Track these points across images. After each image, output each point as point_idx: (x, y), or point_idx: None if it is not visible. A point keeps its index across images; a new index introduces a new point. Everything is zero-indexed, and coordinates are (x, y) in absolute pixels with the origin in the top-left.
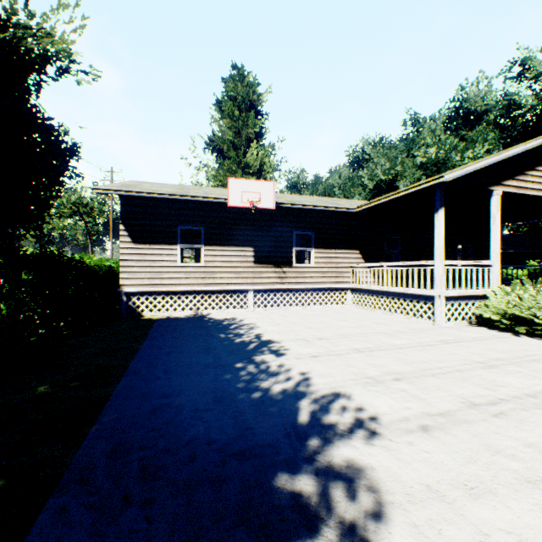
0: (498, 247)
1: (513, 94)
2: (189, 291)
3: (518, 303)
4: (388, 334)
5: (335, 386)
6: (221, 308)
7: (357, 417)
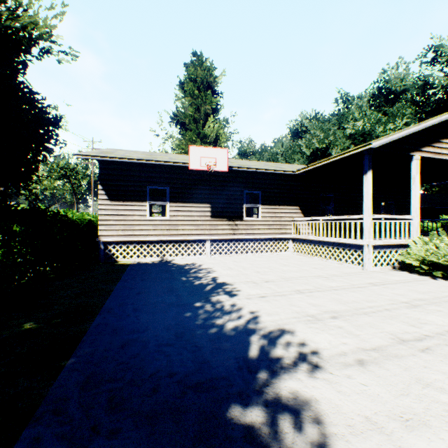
0: (417, 204)
1: (428, 76)
2: (156, 241)
3: (436, 251)
4: (324, 278)
5: (281, 323)
6: (183, 255)
7: (301, 352)
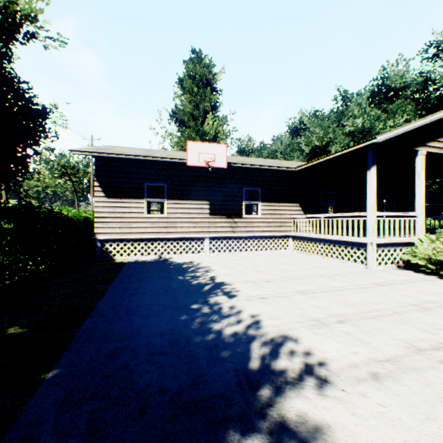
0: (422, 200)
1: (429, 71)
2: (154, 239)
3: None
4: (327, 277)
5: (284, 329)
6: (181, 253)
7: (307, 363)
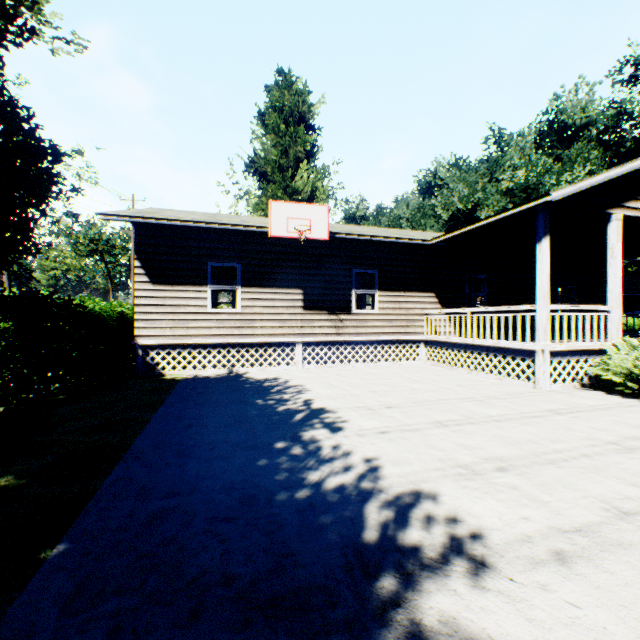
0: (618, 288)
1: (624, 100)
2: (221, 344)
3: None
4: (477, 401)
5: (415, 480)
6: (262, 365)
7: (453, 535)
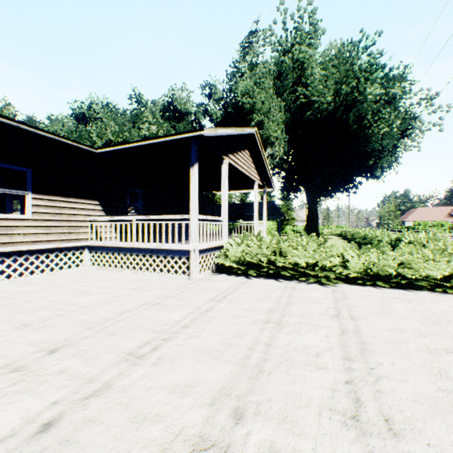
0: (227, 206)
1: (208, 105)
2: None
3: (250, 251)
4: (157, 305)
5: None
6: None
7: None
